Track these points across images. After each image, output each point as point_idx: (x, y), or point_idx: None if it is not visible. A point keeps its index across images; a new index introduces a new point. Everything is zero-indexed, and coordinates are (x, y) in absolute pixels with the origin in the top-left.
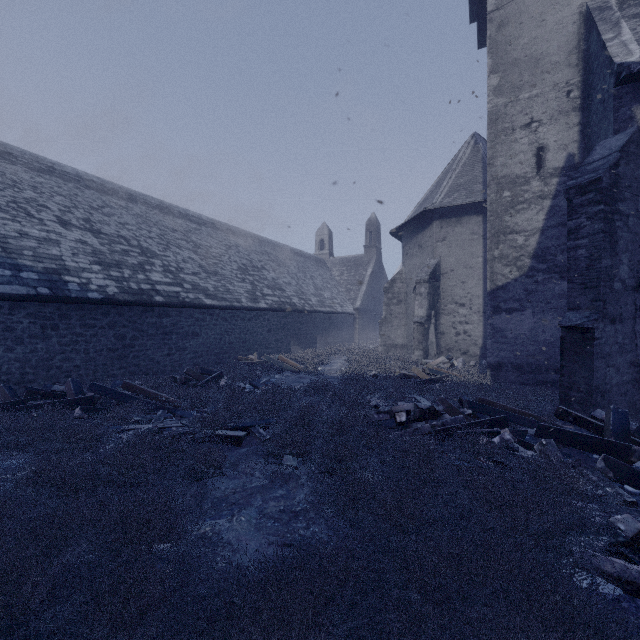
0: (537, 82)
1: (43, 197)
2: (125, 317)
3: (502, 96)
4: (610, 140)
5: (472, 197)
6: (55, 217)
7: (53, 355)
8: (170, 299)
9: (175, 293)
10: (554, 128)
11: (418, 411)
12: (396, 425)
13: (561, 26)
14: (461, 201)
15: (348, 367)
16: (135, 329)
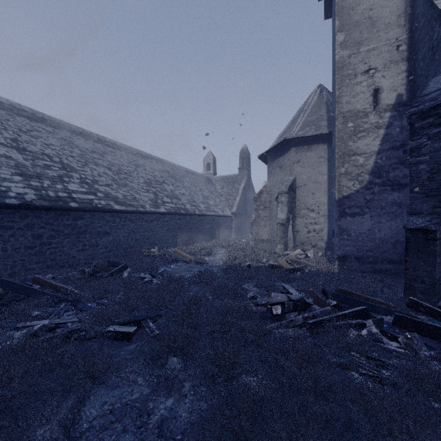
0: (374, 38)
1: None
2: (42, 220)
3: (347, 49)
4: None
5: (319, 130)
6: None
7: None
8: (84, 205)
9: (89, 200)
10: (387, 74)
11: (292, 304)
12: (272, 316)
13: None
14: (312, 133)
15: (228, 258)
16: (52, 230)
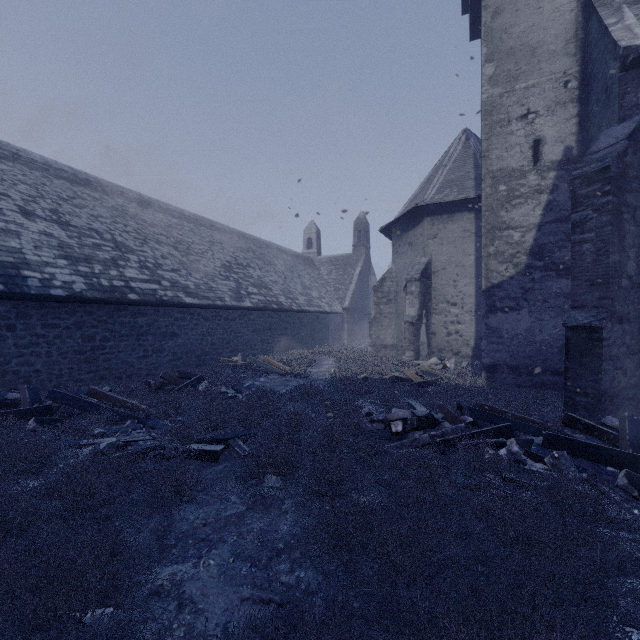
0: (534, 72)
1: (4, 185)
2: (94, 316)
3: (497, 86)
4: (615, 128)
5: (464, 193)
6: (17, 207)
7: (9, 359)
8: (146, 297)
9: (152, 291)
10: (551, 120)
11: (415, 420)
12: (391, 435)
13: (558, 14)
14: (453, 197)
15: (337, 369)
16: (106, 329)
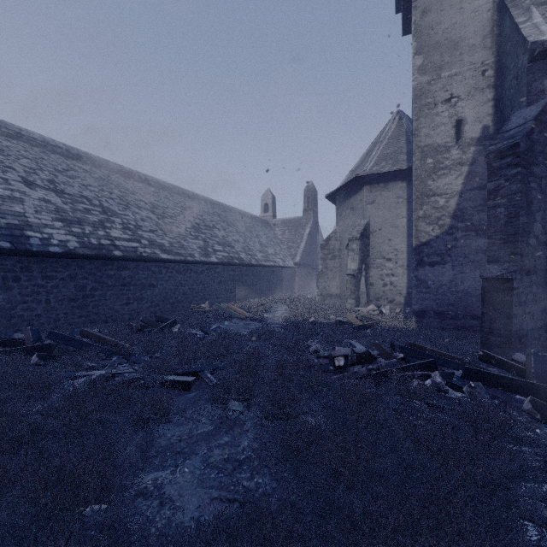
0: (456, 62)
1: (9, 159)
2: (85, 270)
3: (425, 74)
4: (524, 111)
5: (397, 165)
6: (20, 177)
7: (14, 305)
8: (128, 253)
9: (133, 248)
10: (471, 103)
11: (355, 356)
12: (335, 369)
13: (477, 13)
14: (388, 169)
15: (289, 314)
16: (95, 281)
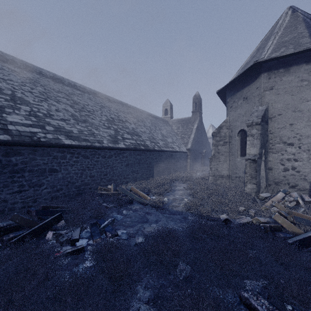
0: None
1: None
2: None
3: None
4: None
5: (301, 47)
6: None
7: None
8: (20, 138)
9: (30, 133)
10: None
11: None
12: None
13: None
14: (292, 51)
15: (192, 202)
16: None
